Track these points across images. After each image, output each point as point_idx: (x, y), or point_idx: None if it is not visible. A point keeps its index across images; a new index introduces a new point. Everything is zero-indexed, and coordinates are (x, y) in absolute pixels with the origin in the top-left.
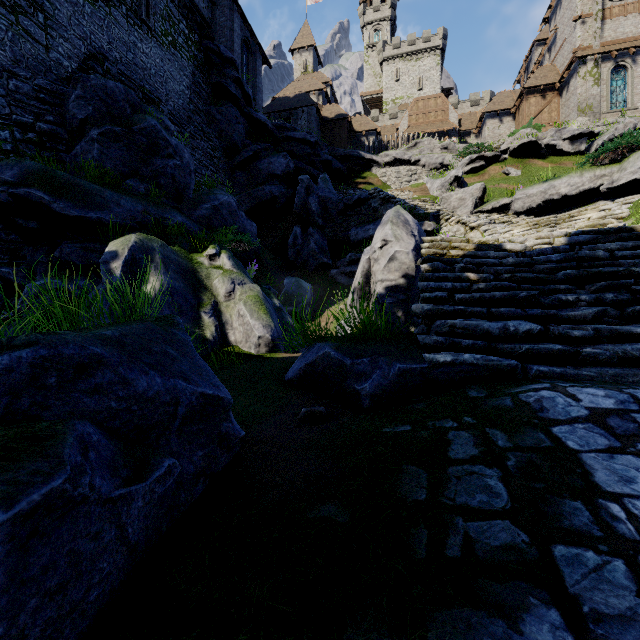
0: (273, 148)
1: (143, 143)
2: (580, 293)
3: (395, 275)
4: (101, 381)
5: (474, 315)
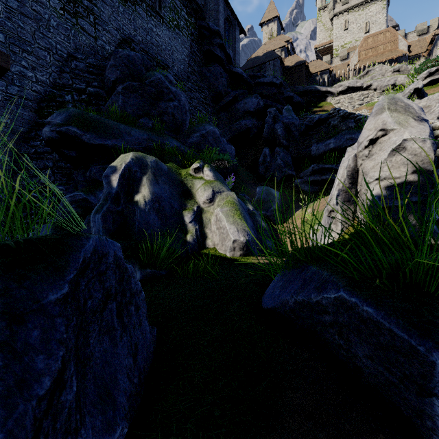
0: (247, 92)
1: (152, 92)
2: None
3: (401, 171)
4: None
5: None
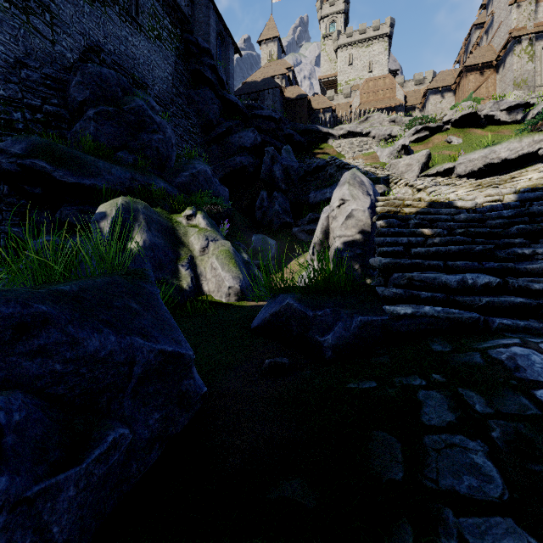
0: (243, 124)
1: (132, 121)
2: (535, 247)
3: (352, 231)
4: (45, 342)
5: (431, 268)
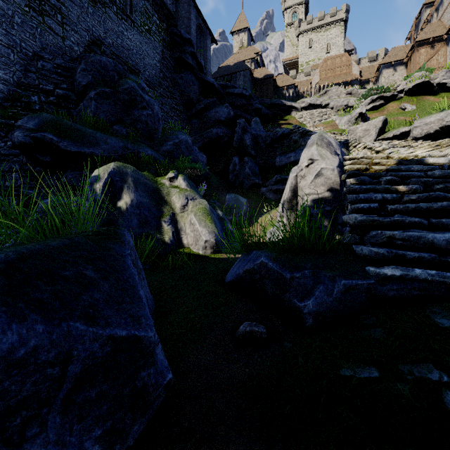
0: (218, 101)
1: (125, 99)
2: None
3: (321, 189)
4: None
5: (412, 225)
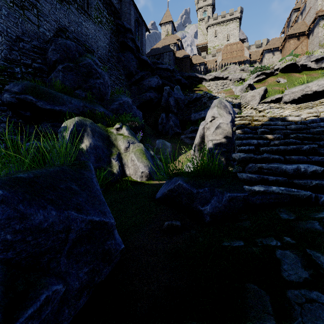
0: (151, 73)
1: (84, 71)
2: None
3: (219, 137)
4: None
5: (274, 160)
